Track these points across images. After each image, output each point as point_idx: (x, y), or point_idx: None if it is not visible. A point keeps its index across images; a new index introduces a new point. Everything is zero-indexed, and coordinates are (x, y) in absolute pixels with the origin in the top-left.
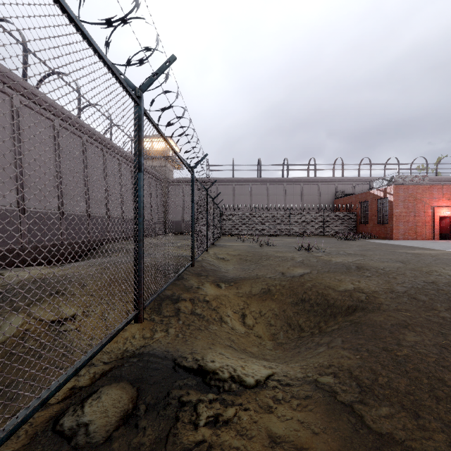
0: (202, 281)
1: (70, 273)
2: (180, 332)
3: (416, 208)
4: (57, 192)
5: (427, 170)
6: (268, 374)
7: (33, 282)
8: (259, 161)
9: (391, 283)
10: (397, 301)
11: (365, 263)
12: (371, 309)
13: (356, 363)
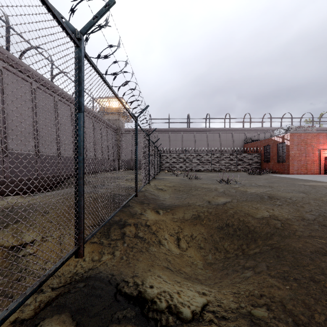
0: (144, 208)
1: (37, 202)
2: (124, 255)
3: (306, 151)
4: (34, 138)
5: (313, 122)
6: (203, 303)
7: (2, 211)
8: (188, 115)
9: (300, 211)
10: (309, 228)
11: (274, 194)
12: (287, 235)
13: (288, 295)
